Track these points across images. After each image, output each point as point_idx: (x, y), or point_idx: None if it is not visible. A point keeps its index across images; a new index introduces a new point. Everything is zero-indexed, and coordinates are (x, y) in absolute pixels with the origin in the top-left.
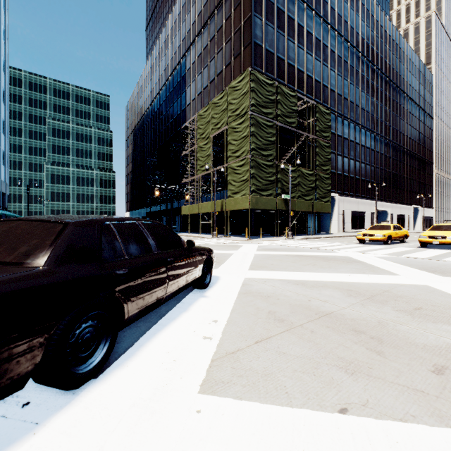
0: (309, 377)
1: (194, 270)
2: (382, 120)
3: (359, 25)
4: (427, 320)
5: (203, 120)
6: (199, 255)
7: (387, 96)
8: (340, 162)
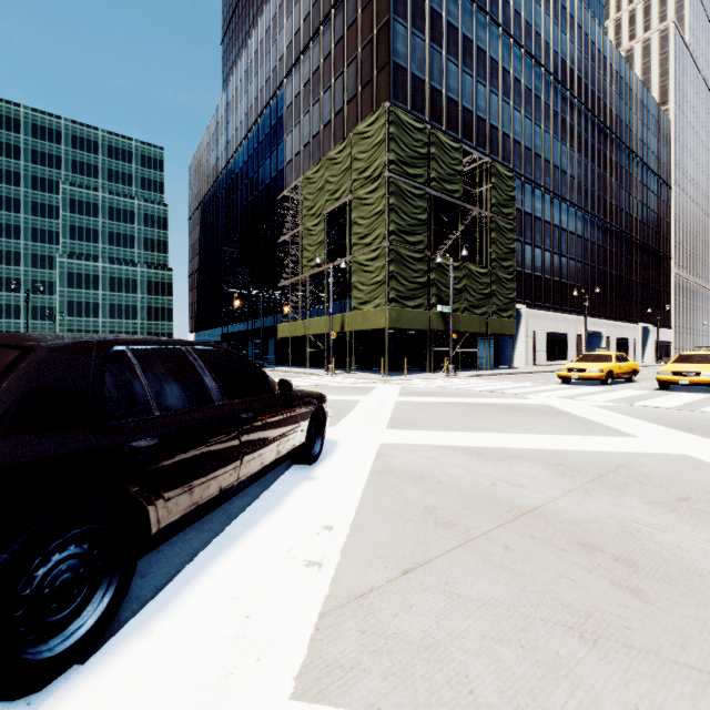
0: (511, 652)
1: (293, 432)
2: (593, 190)
3: (559, 39)
4: (706, 523)
5: (312, 187)
6: (301, 406)
7: (601, 152)
8: (529, 255)
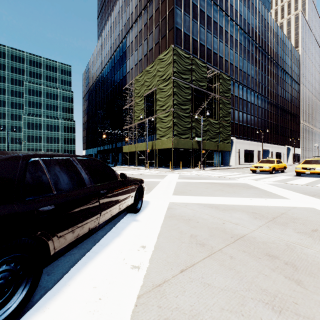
0: (237, 318)
1: (127, 198)
2: (265, 86)
3: (250, 17)
4: None
5: (138, 83)
6: (131, 185)
7: (269, 68)
8: (237, 115)
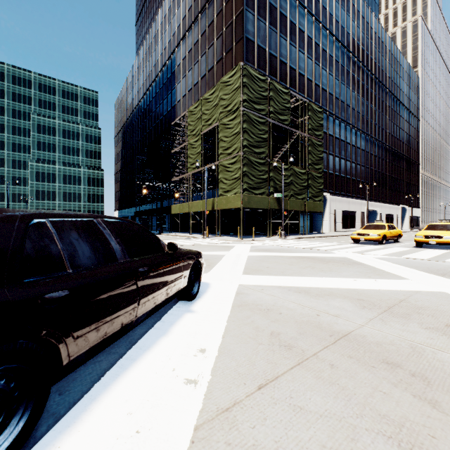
0: None
1: (178, 279)
2: (372, 121)
3: (350, 25)
4: None
5: (193, 117)
6: (184, 261)
7: (376, 97)
8: (332, 161)
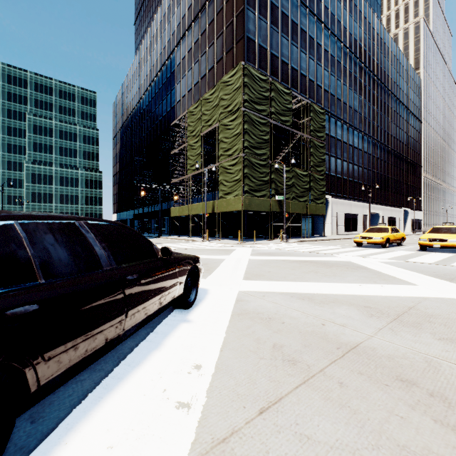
0: None
1: (173, 287)
2: (374, 123)
3: (352, 25)
4: None
5: (193, 117)
6: (179, 266)
7: (378, 98)
8: (334, 163)
